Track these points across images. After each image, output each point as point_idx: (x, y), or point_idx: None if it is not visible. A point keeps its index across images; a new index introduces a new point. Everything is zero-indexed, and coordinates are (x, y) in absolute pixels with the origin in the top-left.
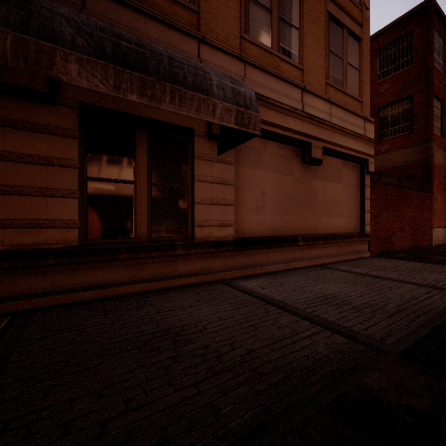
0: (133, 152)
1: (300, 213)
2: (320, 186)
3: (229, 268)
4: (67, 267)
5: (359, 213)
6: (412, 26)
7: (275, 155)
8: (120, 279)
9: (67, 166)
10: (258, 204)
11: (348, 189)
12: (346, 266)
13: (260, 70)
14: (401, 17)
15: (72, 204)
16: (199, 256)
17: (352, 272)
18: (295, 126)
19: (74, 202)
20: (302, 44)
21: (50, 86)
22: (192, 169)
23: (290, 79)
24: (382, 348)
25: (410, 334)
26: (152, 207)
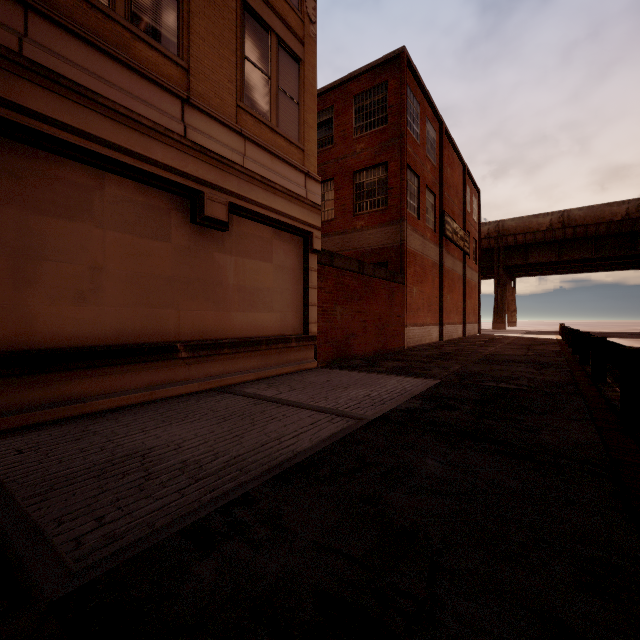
0: None
1: (188, 305)
2: (231, 264)
3: None
4: None
5: (302, 307)
6: (387, 77)
7: (128, 203)
8: None
9: None
10: (83, 287)
11: (283, 271)
12: (260, 386)
13: (73, 35)
14: (376, 61)
15: None
16: None
17: (254, 396)
18: (166, 158)
19: None
20: (187, 27)
21: None
22: None
23: (156, 76)
24: (41, 590)
25: (163, 529)
26: None
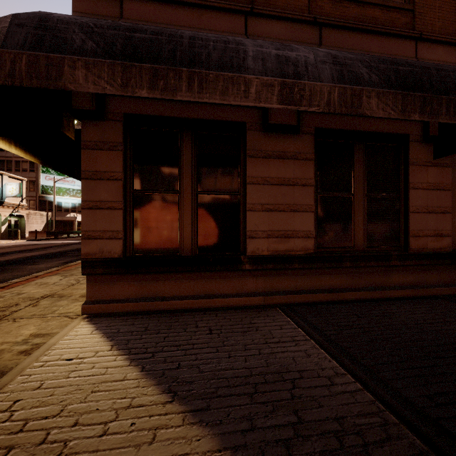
0: (351, 166)
1: None
2: None
3: (444, 283)
4: (305, 271)
5: None
6: None
7: None
8: (342, 285)
9: (306, 184)
10: None
11: None
12: None
13: None
14: None
15: (309, 217)
16: (412, 268)
17: None
18: None
19: (311, 215)
20: None
21: (297, 119)
22: (405, 177)
23: None
24: None
25: None
26: (368, 217)
